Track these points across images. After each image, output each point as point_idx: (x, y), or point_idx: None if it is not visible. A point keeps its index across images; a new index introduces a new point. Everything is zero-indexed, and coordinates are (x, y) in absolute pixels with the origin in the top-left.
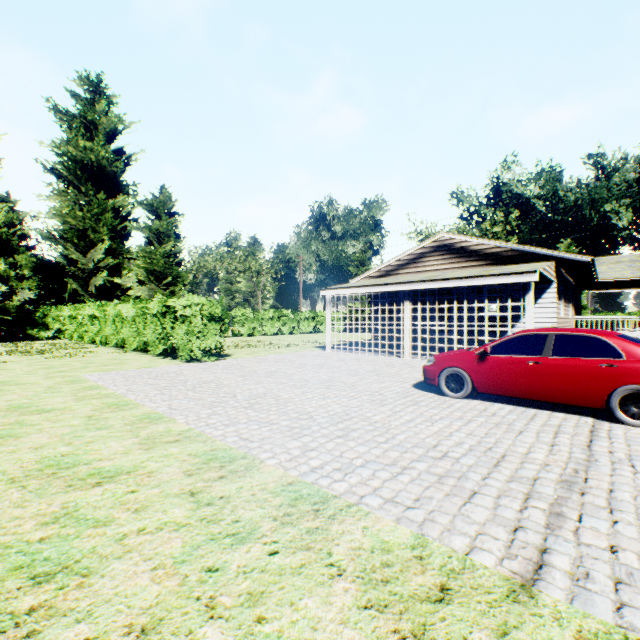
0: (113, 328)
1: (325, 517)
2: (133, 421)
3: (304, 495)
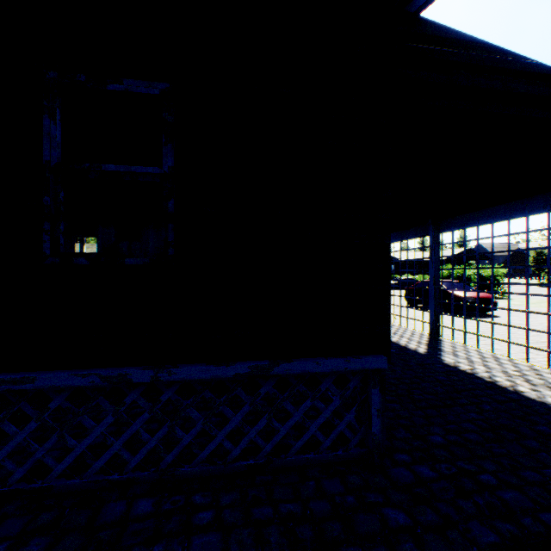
0: None
1: None
2: None
3: None
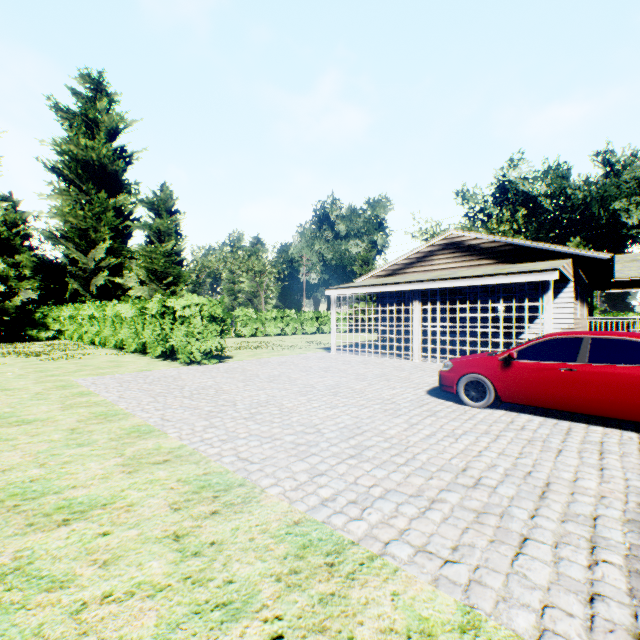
0: (112, 329)
1: (342, 576)
2: (120, 435)
3: (314, 541)
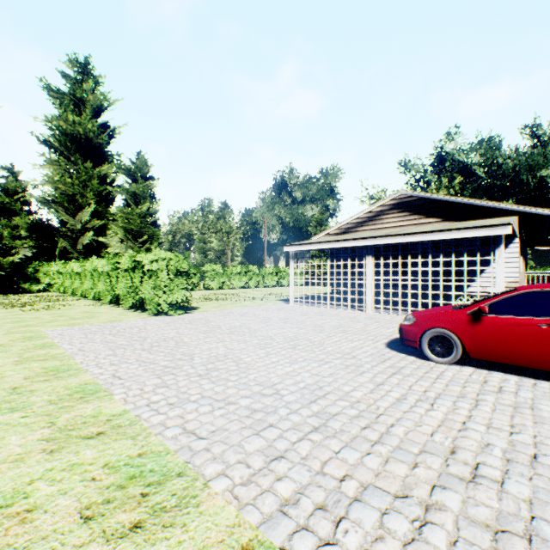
0: (91, 282)
1: None
2: (61, 397)
3: None
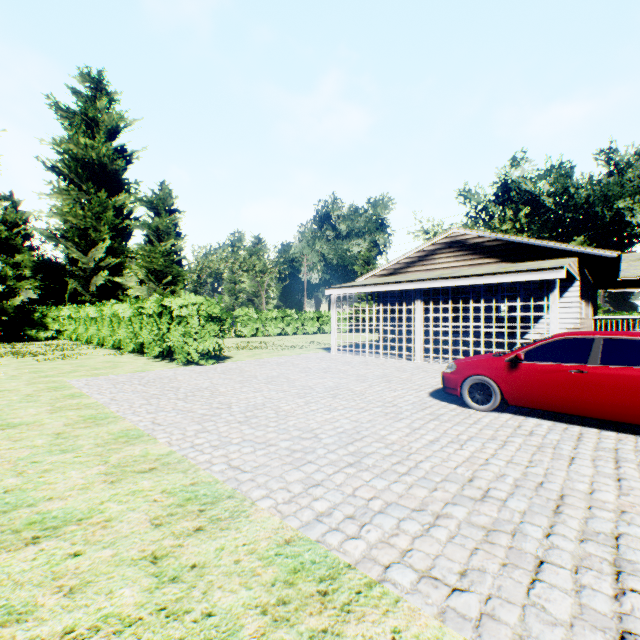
0: (110, 329)
1: (336, 608)
2: (107, 440)
3: (306, 564)
